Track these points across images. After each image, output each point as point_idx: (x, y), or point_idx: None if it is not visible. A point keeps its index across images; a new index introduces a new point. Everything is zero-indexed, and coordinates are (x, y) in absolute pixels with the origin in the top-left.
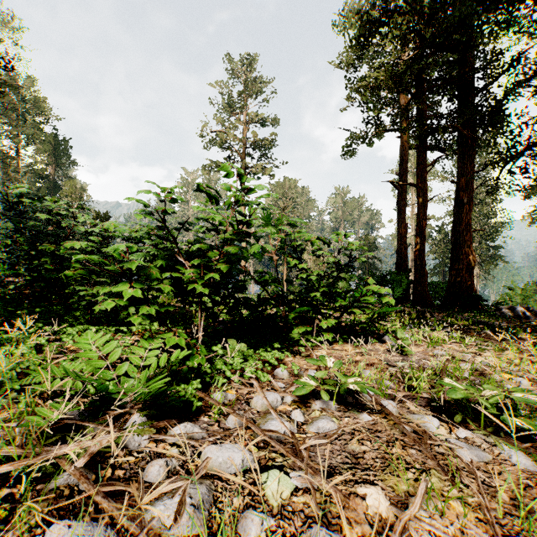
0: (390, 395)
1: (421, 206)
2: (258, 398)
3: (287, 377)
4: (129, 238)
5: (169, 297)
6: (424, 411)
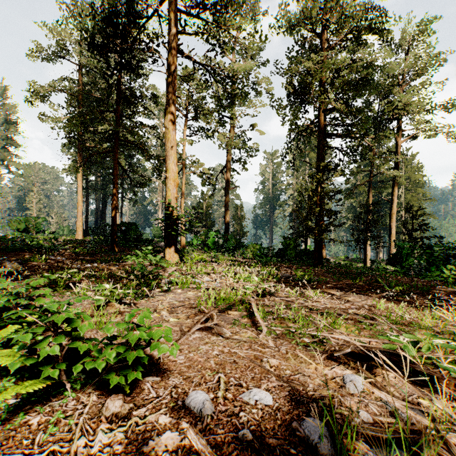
0: None
1: (87, 208)
2: None
3: None
4: None
5: None
6: None
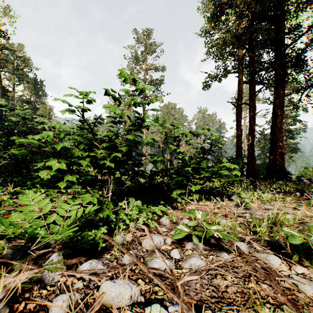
0: (241, 238)
1: (252, 117)
2: (147, 240)
3: (168, 224)
4: (69, 134)
5: None
6: (267, 250)
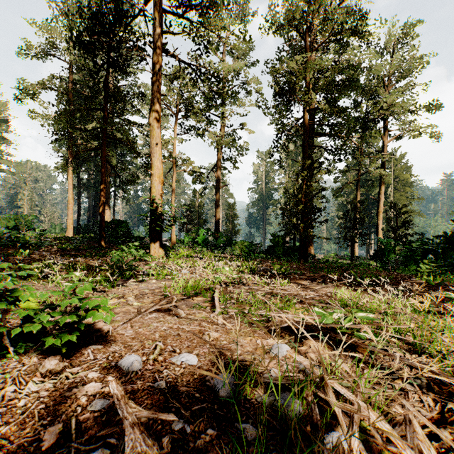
0: None
1: (79, 206)
2: None
3: None
4: None
5: None
6: None
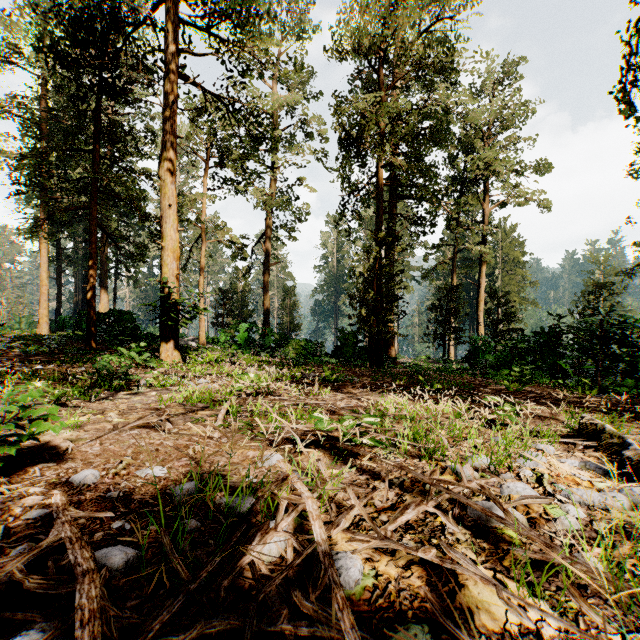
0: None
1: (59, 289)
2: None
3: None
4: None
5: None
6: None
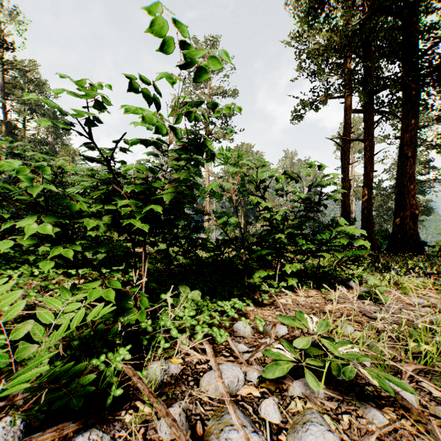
0: (391, 366)
1: (368, 160)
2: (210, 376)
3: (250, 335)
4: None
5: (140, 242)
6: None
